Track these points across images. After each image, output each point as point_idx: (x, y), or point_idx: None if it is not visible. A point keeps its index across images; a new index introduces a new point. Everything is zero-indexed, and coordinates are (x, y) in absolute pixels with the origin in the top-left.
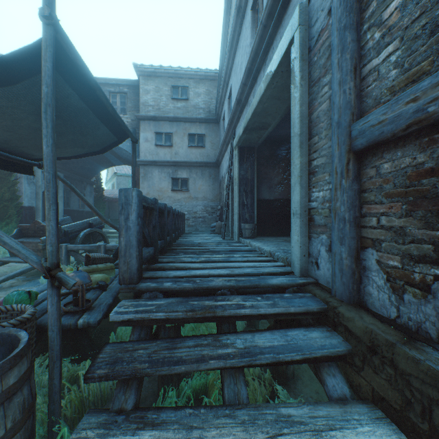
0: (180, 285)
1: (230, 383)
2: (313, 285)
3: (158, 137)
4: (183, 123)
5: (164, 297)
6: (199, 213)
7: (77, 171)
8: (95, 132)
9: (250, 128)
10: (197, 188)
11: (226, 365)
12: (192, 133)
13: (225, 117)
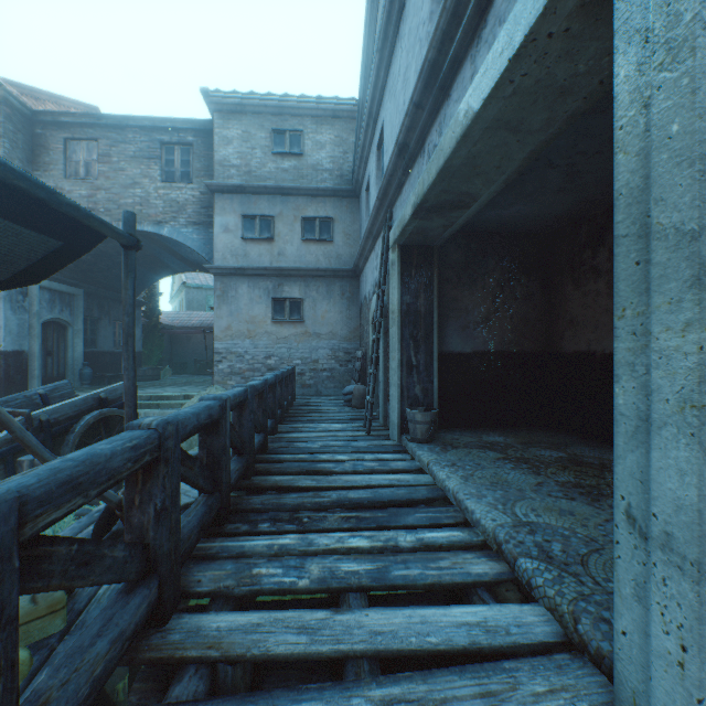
0: None
1: None
2: None
3: (248, 224)
4: (293, 197)
5: None
6: (323, 363)
7: (110, 284)
8: None
9: (430, 206)
10: (320, 316)
11: None
12: (309, 216)
13: (370, 186)
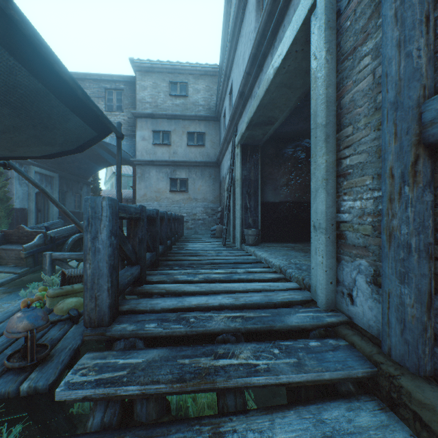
0: (167, 327)
1: None
2: (346, 325)
3: (156, 135)
4: (182, 120)
5: (146, 343)
6: (199, 215)
7: (73, 171)
8: (63, 123)
9: (255, 123)
10: (197, 189)
11: None
12: (191, 131)
13: (226, 114)
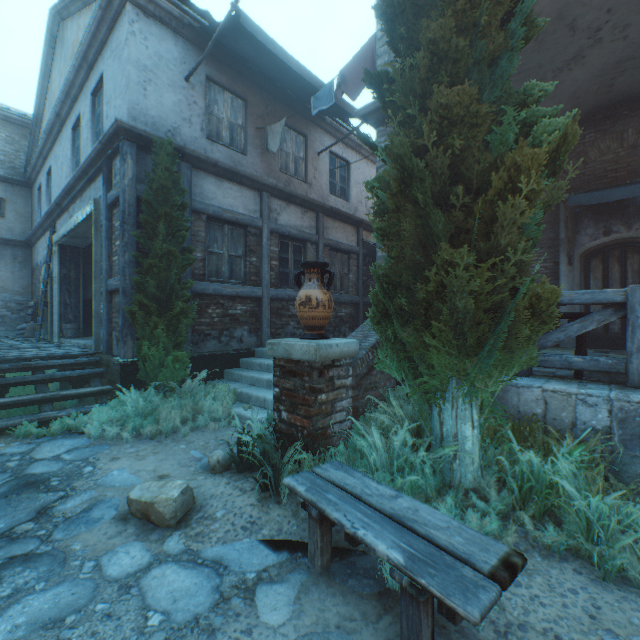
0: (4, 358)
1: (41, 388)
2: (100, 353)
3: None
4: None
5: None
6: None
7: None
8: None
9: (72, 236)
10: None
11: (39, 379)
12: None
13: (43, 192)
